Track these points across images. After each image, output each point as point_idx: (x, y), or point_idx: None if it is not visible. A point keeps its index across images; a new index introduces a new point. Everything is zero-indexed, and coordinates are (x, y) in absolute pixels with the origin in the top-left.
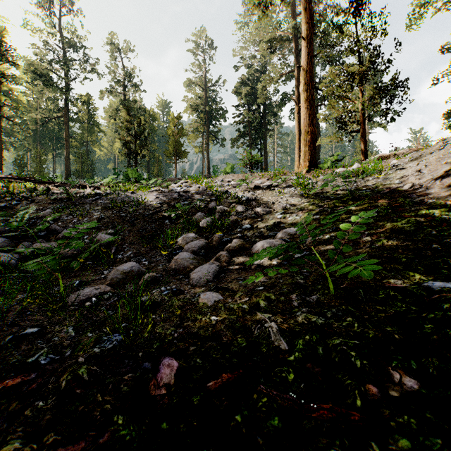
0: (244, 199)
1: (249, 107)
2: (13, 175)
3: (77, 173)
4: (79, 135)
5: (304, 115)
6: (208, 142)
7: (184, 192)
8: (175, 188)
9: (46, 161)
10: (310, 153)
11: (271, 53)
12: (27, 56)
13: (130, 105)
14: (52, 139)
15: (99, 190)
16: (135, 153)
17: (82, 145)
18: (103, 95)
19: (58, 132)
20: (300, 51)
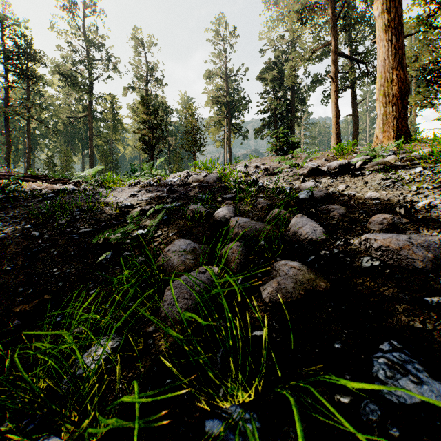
0: (305, 196)
1: (274, 94)
2: (25, 173)
3: (100, 171)
4: (104, 134)
5: (384, 54)
6: (230, 135)
7: (180, 184)
8: (169, 179)
9: (71, 160)
10: (396, 115)
11: (302, 26)
12: (54, 59)
13: (150, 100)
14: (81, 139)
15: (79, 186)
16: (151, 147)
17: (107, 144)
18: (125, 92)
19: (84, 132)
20: (338, 17)
